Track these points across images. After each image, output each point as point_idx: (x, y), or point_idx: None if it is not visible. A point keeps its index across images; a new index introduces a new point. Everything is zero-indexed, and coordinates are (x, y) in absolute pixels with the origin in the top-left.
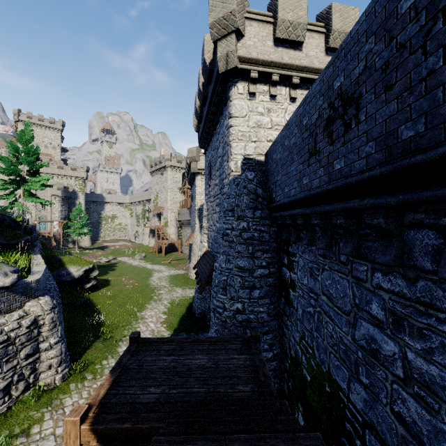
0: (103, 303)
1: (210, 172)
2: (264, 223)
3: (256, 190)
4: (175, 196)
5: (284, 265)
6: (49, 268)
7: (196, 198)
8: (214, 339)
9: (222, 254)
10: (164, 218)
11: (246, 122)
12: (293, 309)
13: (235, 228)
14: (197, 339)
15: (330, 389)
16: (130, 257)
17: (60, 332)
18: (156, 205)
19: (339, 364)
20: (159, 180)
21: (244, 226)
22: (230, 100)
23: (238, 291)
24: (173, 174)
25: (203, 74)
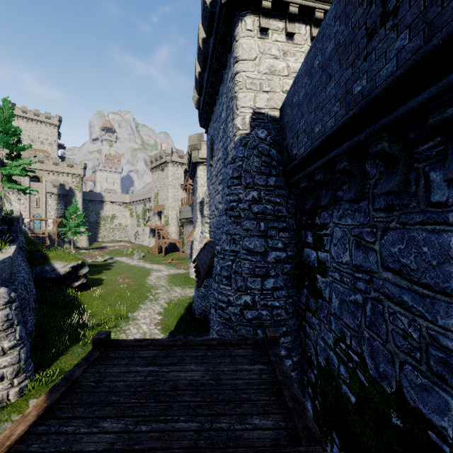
0: (92, 303)
1: (211, 149)
2: (280, 193)
3: (269, 151)
4: (177, 193)
5: (307, 245)
6: (32, 264)
7: (197, 191)
8: (215, 342)
9: (226, 234)
10: (165, 216)
11: (256, 66)
12: (322, 301)
13: (242, 200)
14: (190, 342)
15: (403, 423)
16: (128, 257)
17: (19, 334)
18: (156, 203)
19: (428, 383)
20: (159, 176)
21: (254, 197)
22: (235, 40)
23: (247, 280)
24: (174, 170)
25: (202, 23)
